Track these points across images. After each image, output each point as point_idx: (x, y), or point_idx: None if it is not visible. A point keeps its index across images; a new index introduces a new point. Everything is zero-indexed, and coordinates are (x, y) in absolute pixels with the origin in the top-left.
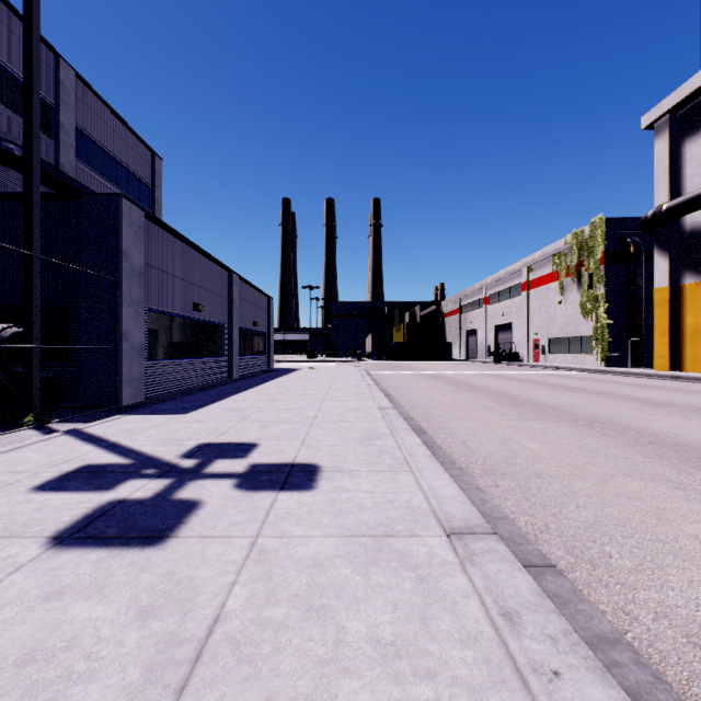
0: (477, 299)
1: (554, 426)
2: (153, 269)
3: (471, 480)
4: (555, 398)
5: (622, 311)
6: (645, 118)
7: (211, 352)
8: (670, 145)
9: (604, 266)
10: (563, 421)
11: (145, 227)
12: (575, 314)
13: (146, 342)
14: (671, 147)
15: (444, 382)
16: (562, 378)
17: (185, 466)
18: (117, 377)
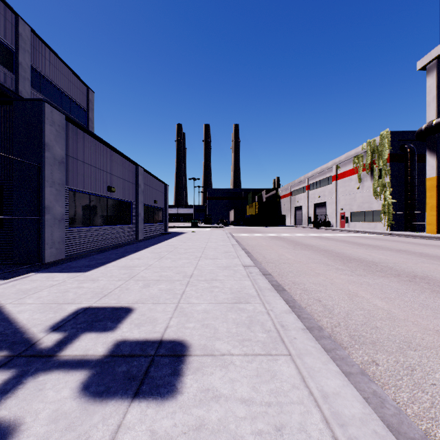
0: (301, 187)
1: (386, 281)
2: (74, 160)
3: (349, 357)
4: (370, 254)
5: (402, 194)
6: (419, 63)
7: (123, 221)
8: (437, 80)
9: (389, 164)
10: (389, 276)
11: (66, 127)
12: (369, 196)
13: (67, 213)
14: (438, 81)
15: (285, 242)
16: (365, 239)
17: (44, 344)
18: (40, 240)
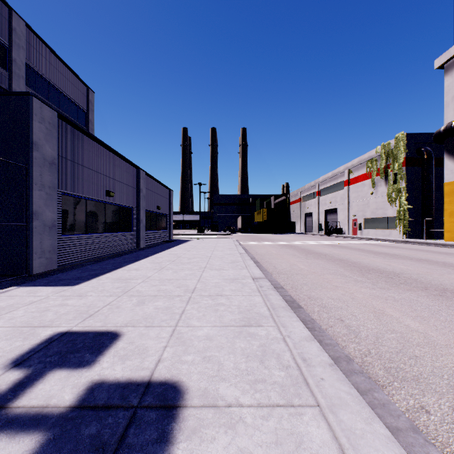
0: (312, 192)
1: (413, 296)
2: (68, 161)
3: (391, 402)
4: (389, 264)
5: (418, 199)
6: (437, 61)
7: (123, 228)
8: None
9: (405, 168)
10: (416, 289)
11: (59, 126)
12: (383, 202)
13: (60, 220)
14: None
15: (296, 250)
16: (380, 247)
17: None
18: (28, 249)
